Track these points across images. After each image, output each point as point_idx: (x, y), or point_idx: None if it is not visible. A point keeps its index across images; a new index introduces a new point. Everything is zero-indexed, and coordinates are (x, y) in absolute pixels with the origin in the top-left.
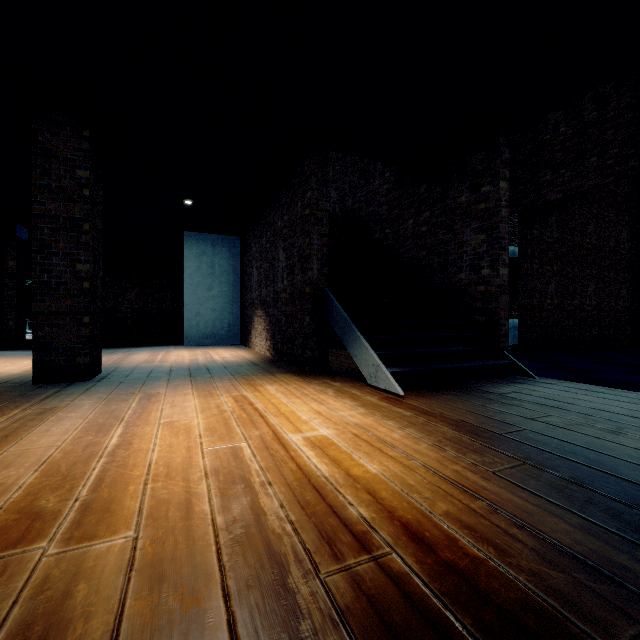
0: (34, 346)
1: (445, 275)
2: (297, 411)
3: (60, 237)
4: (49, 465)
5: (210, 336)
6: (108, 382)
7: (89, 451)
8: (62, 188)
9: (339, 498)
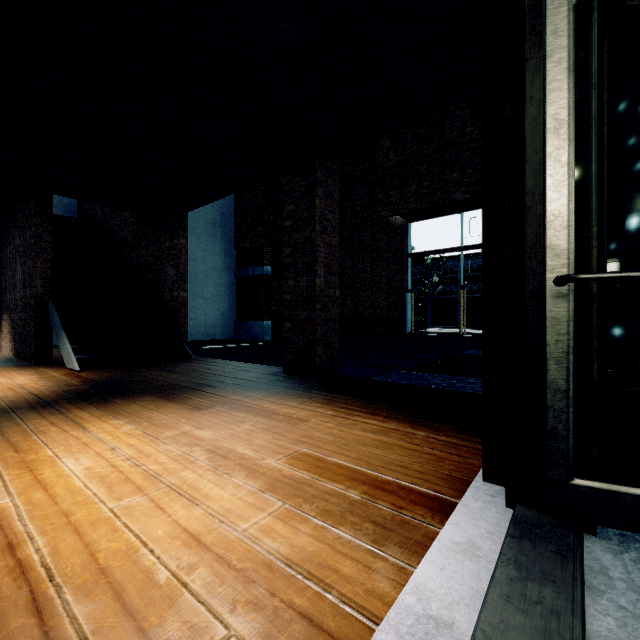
0: None
1: (160, 293)
2: None
3: None
4: None
5: None
6: None
7: None
8: None
9: None
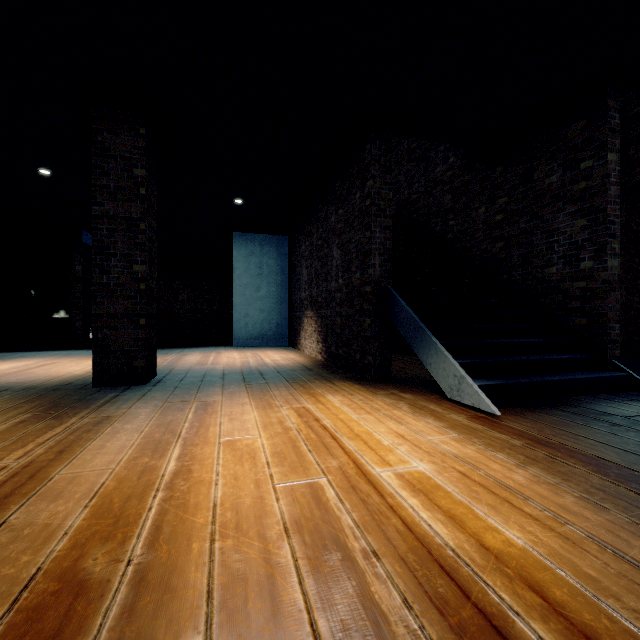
0: (94, 349)
1: (528, 270)
2: (374, 432)
3: (118, 238)
4: (100, 499)
5: (258, 337)
6: (163, 387)
7: (145, 480)
8: (120, 188)
9: (489, 596)
